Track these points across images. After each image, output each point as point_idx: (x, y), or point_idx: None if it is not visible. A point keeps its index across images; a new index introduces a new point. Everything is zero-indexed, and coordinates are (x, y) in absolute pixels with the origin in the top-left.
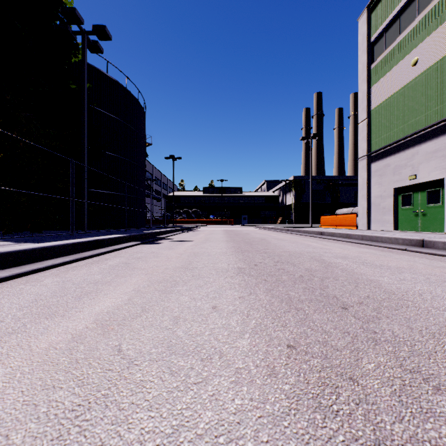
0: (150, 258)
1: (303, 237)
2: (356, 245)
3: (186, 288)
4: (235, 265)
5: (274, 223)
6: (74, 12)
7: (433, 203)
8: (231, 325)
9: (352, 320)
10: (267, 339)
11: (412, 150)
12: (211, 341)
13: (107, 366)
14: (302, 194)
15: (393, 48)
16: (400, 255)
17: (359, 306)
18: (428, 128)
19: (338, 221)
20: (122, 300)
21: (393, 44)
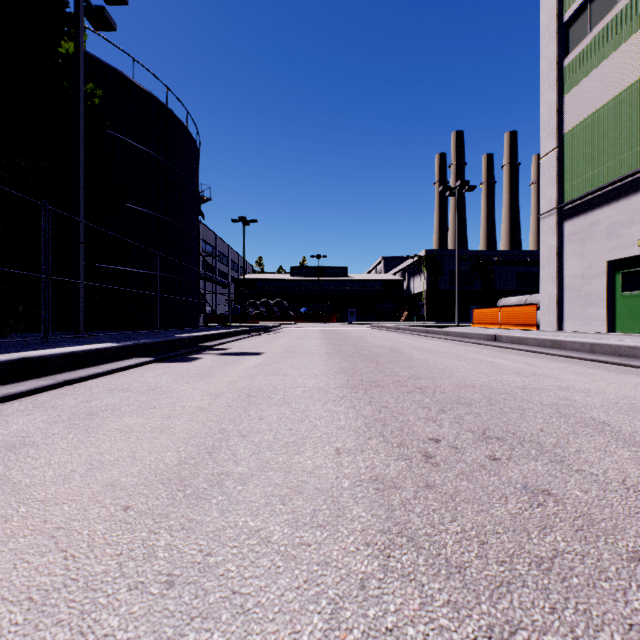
0: (116, 417)
1: (464, 346)
2: (595, 365)
3: None
4: (362, 462)
5: (397, 320)
6: None
7: None
8: None
9: None
10: None
11: None
12: None
13: None
14: (438, 276)
15: (606, 25)
16: None
17: None
18: None
19: (504, 318)
20: None
21: (606, 19)
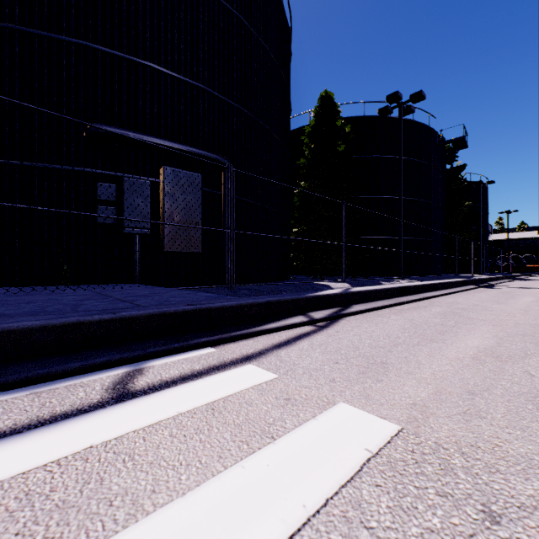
0: None
1: None
2: None
3: None
4: None
5: None
6: (481, 182)
7: None
8: None
9: None
10: None
11: None
12: None
13: None
14: None
15: None
16: None
17: None
18: None
19: None
20: None
21: None
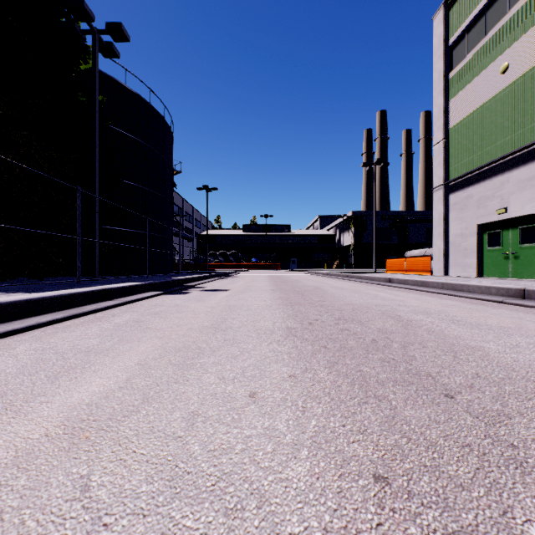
0: (171, 314)
1: (367, 286)
2: (436, 296)
3: (213, 360)
4: (283, 324)
5: (330, 267)
6: (82, 5)
7: (527, 243)
8: (277, 429)
9: (469, 421)
10: (339, 460)
11: (501, 177)
12: (244, 466)
13: (51, 531)
14: (362, 232)
15: (477, 52)
16: (497, 309)
17: (470, 393)
18: (522, 150)
19: (408, 266)
20: (116, 382)
21: (477, 48)
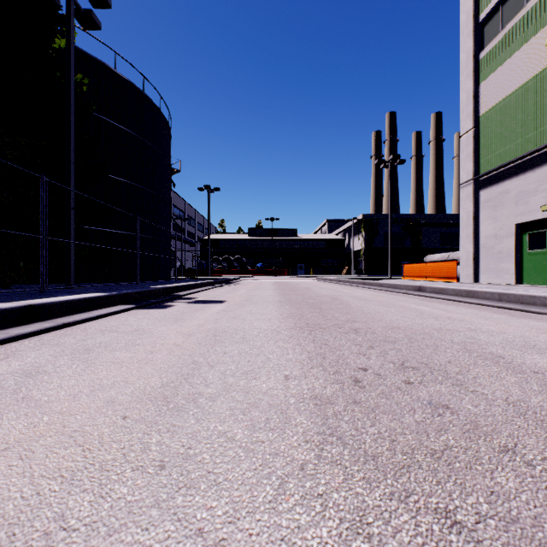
0: (109, 352)
1: (394, 295)
2: (501, 311)
3: None
4: (305, 385)
5: (339, 273)
6: None
7: None
8: None
9: None
10: None
11: None
12: None
13: None
14: (374, 236)
15: (515, 25)
16: None
17: None
18: None
19: (429, 271)
20: None
21: (515, 20)
